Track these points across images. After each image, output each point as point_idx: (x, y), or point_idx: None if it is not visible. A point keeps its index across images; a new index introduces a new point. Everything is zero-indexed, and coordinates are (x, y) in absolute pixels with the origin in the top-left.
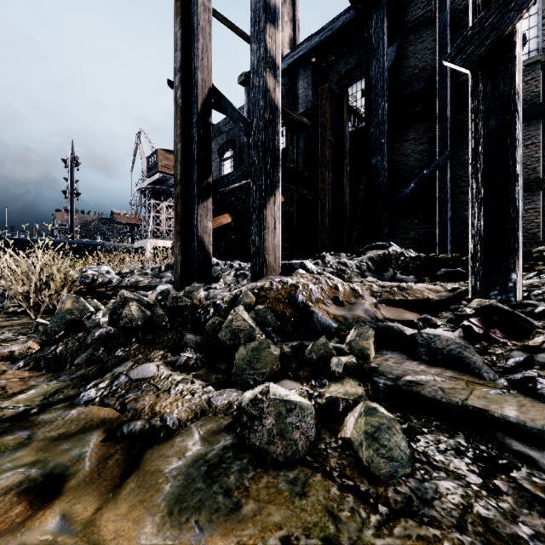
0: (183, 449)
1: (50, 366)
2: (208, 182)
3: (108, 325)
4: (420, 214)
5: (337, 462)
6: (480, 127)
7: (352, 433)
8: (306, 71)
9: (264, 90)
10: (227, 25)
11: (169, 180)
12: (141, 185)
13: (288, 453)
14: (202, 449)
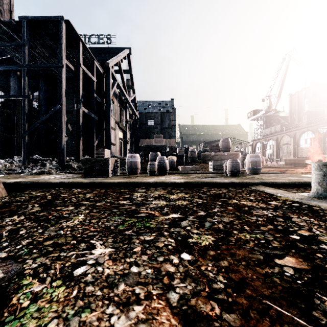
0: None
1: None
2: None
3: None
4: None
5: None
6: (23, 146)
7: None
8: (14, 76)
9: None
10: None
11: None
12: None
13: None
14: None
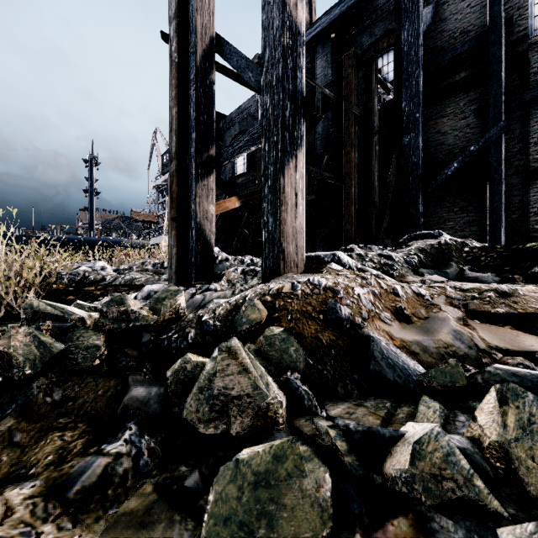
0: None
1: None
2: (209, 155)
3: None
4: (461, 200)
5: None
6: None
7: None
8: (324, 48)
9: (281, 3)
10: None
11: None
12: (157, 182)
13: None
14: None
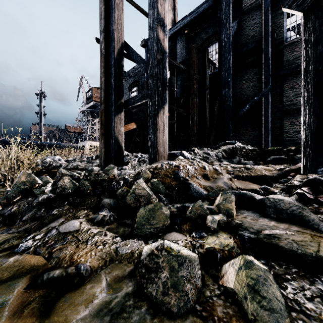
0: (91, 296)
1: (6, 222)
2: (121, 102)
3: (50, 193)
4: (252, 124)
5: (223, 311)
6: (310, 52)
7: (235, 285)
8: (181, 38)
9: (157, 40)
10: (133, 5)
11: (99, 106)
12: (83, 108)
13: (180, 304)
14: (107, 296)
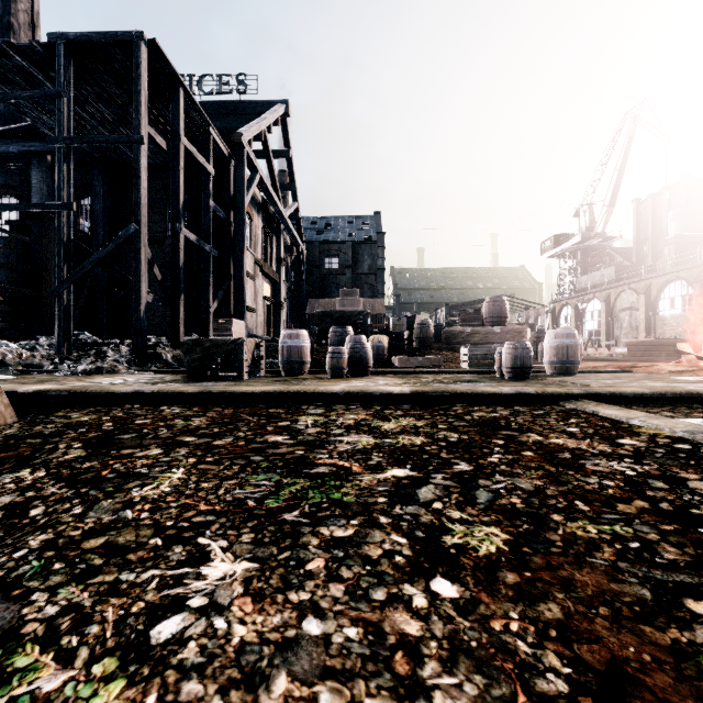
0: None
1: None
2: None
3: None
4: None
5: None
6: (57, 313)
7: None
8: (41, 165)
9: None
10: None
11: None
12: None
13: None
14: None
